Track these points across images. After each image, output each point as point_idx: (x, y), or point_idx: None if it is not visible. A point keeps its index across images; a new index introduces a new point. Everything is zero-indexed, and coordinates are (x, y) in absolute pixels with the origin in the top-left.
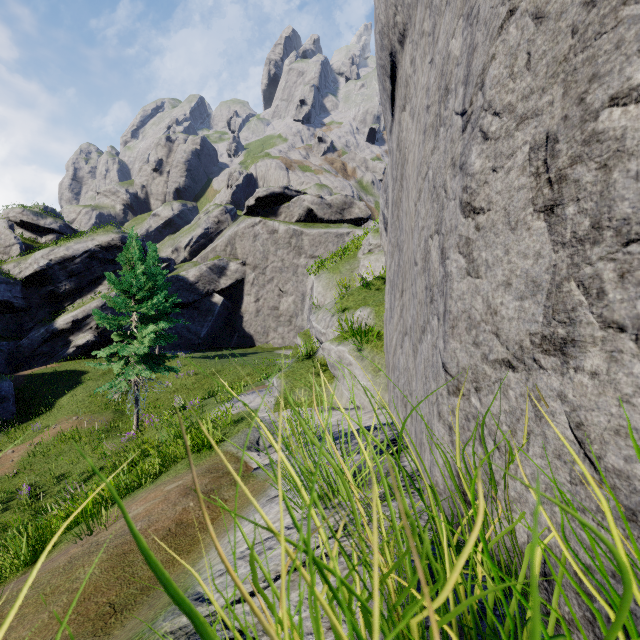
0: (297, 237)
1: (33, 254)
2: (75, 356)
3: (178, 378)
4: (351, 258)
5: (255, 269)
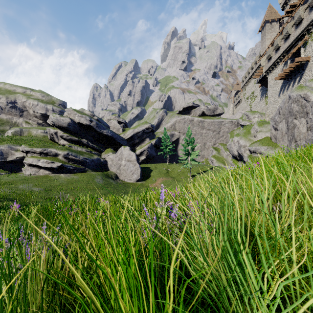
0: (202, 122)
1: (128, 131)
2: (140, 163)
3: (181, 169)
4: (249, 133)
5: (184, 134)
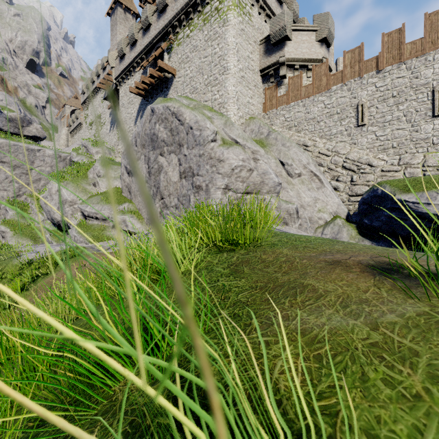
0: None
1: None
2: None
3: None
4: (85, 177)
5: None
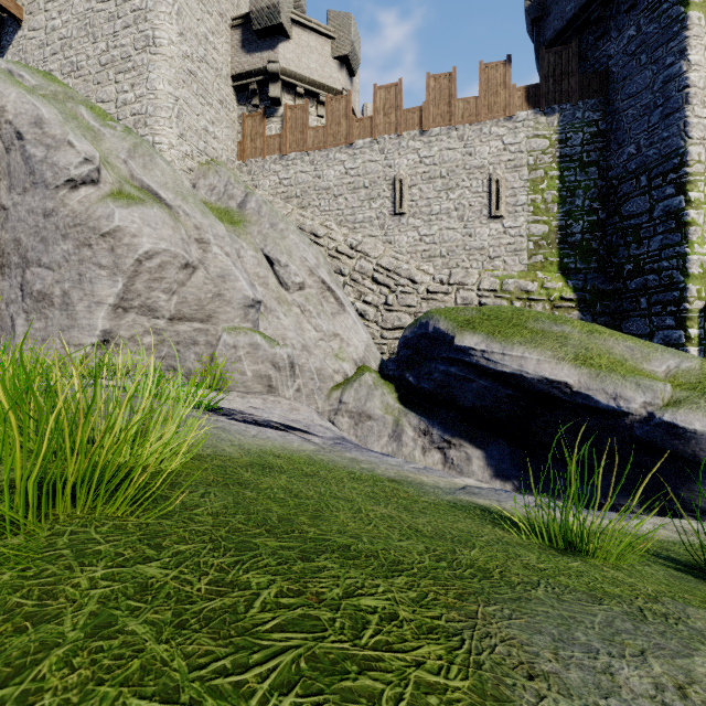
0: None
1: None
2: None
3: None
4: None
5: None
